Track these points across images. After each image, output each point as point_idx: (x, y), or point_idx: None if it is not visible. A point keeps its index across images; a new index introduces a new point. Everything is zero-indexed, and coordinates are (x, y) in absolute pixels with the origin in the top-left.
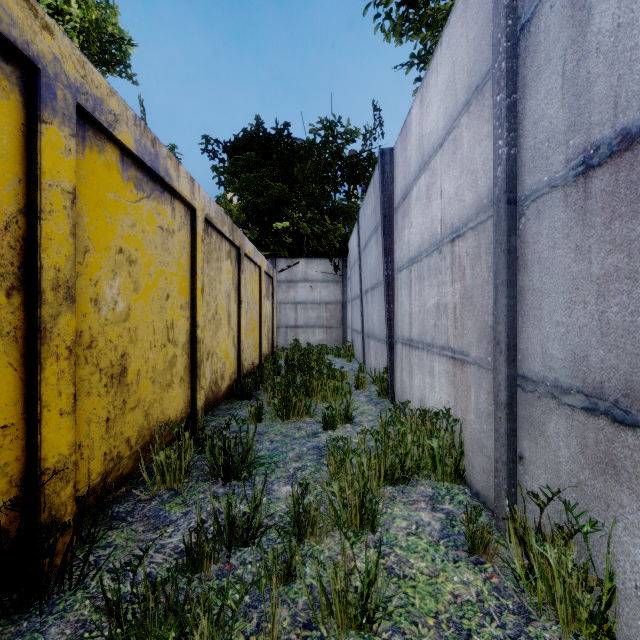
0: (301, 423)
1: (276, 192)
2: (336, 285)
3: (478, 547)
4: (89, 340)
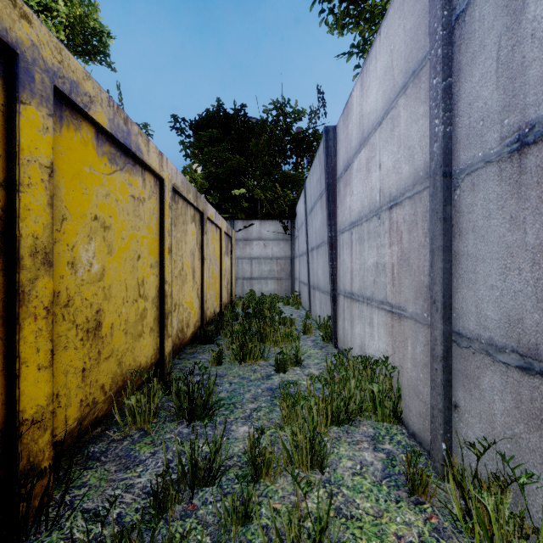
0: (256, 366)
1: (234, 163)
2: (285, 243)
3: (417, 488)
4: (66, 299)
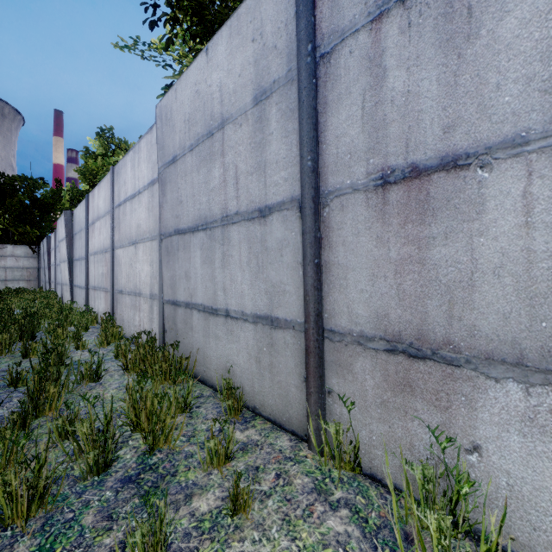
0: None
1: None
2: (34, 259)
3: None
4: None
